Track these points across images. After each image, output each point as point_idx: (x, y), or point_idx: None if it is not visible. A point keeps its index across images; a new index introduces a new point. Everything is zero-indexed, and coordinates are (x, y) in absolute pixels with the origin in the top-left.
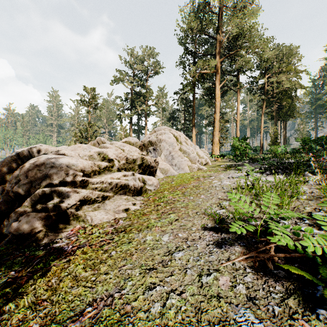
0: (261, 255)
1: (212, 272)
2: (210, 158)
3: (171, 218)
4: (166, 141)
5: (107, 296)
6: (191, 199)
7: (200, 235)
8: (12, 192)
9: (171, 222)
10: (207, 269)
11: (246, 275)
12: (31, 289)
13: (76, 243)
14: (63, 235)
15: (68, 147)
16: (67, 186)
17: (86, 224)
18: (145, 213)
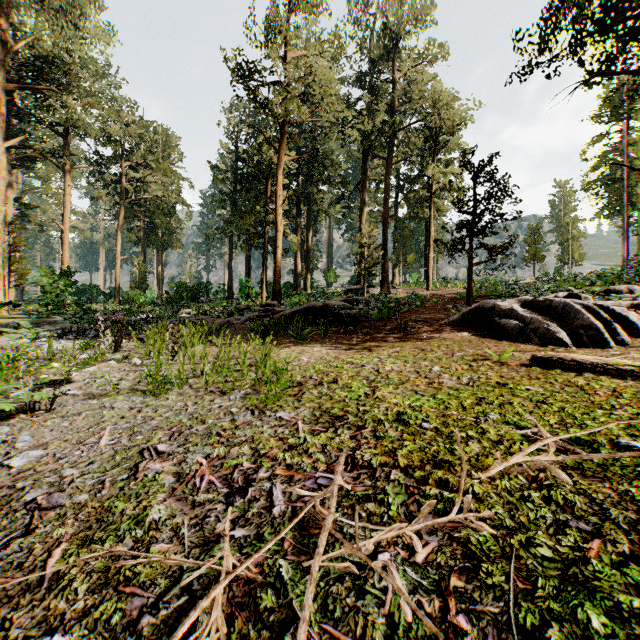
0: None
1: None
2: None
3: None
4: None
5: None
6: None
7: None
8: None
9: None
10: None
11: None
12: None
13: None
14: None
15: None
16: None
17: None
18: None
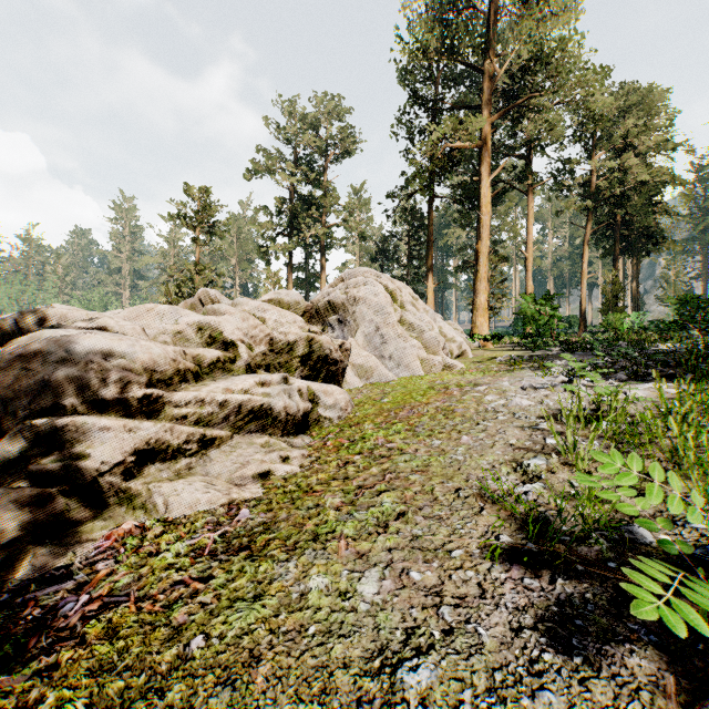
0: None
1: None
2: (468, 342)
3: (384, 509)
4: (368, 302)
5: None
6: (435, 445)
7: (482, 582)
8: None
9: (385, 522)
10: None
11: None
12: None
13: (102, 587)
14: (80, 554)
15: (120, 312)
16: (103, 413)
17: (152, 517)
18: (312, 486)
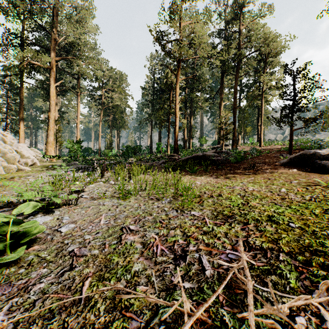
0: None
1: None
2: (42, 158)
3: None
4: None
5: None
6: None
7: None
8: None
9: None
10: None
11: None
12: None
13: None
14: None
15: None
16: None
17: None
18: None
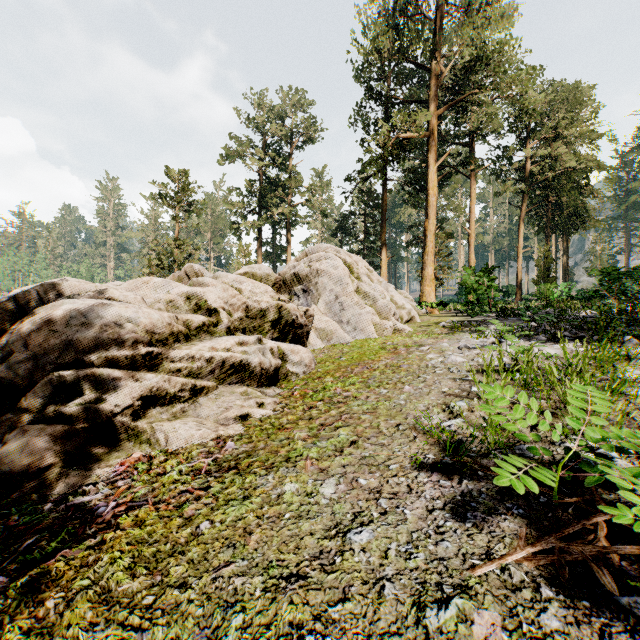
0: (576, 547)
1: (450, 593)
2: (417, 309)
3: (341, 439)
4: (329, 274)
5: None
6: (383, 393)
7: (410, 484)
8: None
9: (341, 448)
10: (437, 582)
11: (544, 608)
12: None
13: (125, 496)
14: (102, 476)
15: (122, 284)
16: (114, 367)
17: (155, 449)
18: (283, 425)
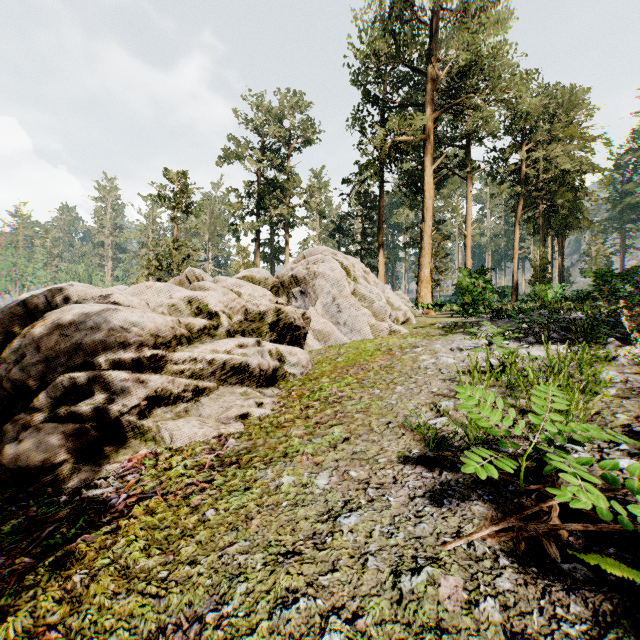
0: (532, 525)
1: (423, 564)
2: (413, 310)
3: (334, 436)
4: (326, 277)
5: (190, 618)
6: (376, 393)
7: (396, 475)
8: (8, 380)
9: (334, 444)
10: (412, 556)
11: (500, 574)
12: (28, 597)
13: (135, 489)
14: (111, 471)
15: (126, 289)
16: (121, 369)
17: (160, 447)
18: (281, 423)
